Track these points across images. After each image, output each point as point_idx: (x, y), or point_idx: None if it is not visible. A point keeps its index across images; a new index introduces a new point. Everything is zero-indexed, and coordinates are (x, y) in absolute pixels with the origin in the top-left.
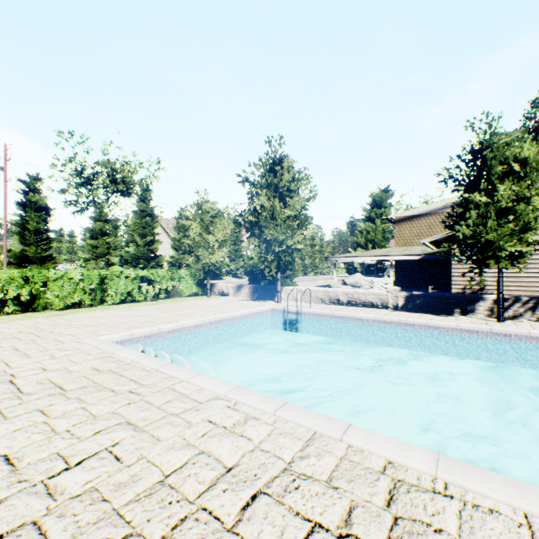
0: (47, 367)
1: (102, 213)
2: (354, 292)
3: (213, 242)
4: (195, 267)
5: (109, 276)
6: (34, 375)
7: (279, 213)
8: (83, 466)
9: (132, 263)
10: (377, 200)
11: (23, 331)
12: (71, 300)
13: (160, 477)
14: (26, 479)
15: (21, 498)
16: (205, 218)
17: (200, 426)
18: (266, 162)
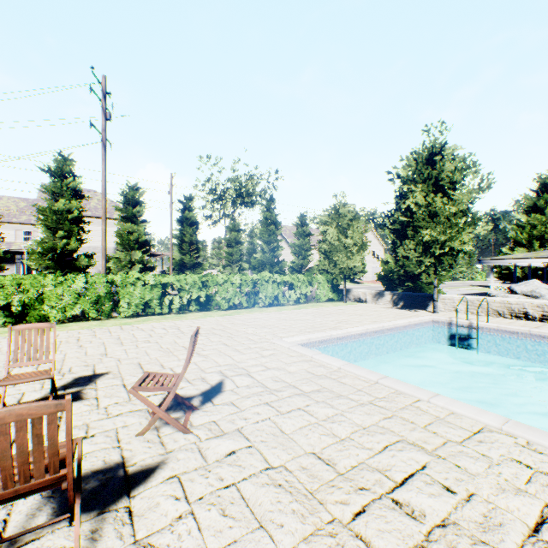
0: (266, 365)
1: (236, 224)
2: None
3: (350, 246)
4: (314, 272)
5: (260, 281)
6: (262, 371)
7: (442, 210)
8: (409, 486)
9: (258, 268)
10: None
11: (215, 328)
12: (233, 302)
13: (529, 530)
14: (362, 487)
15: (379, 510)
16: (342, 222)
17: (507, 465)
18: (421, 154)
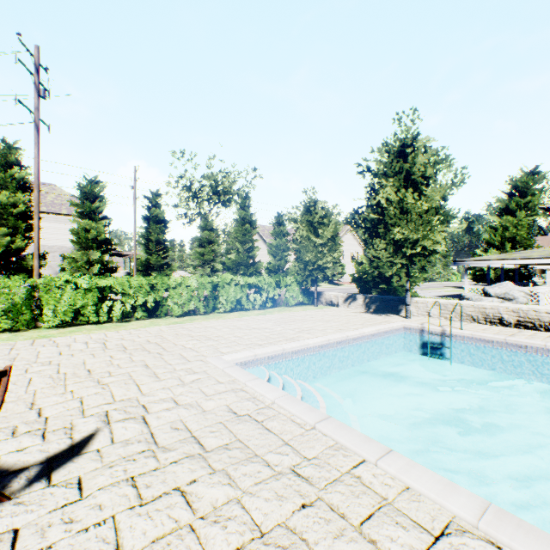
0: (178, 399)
1: (208, 222)
2: (528, 310)
3: (321, 245)
4: (291, 273)
5: (220, 284)
6: (166, 411)
7: (414, 206)
8: None
9: (233, 269)
10: (519, 186)
11: (150, 341)
12: (187, 307)
13: None
14: None
15: None
16: (313, 220)
17: None
18: (393, 145)
